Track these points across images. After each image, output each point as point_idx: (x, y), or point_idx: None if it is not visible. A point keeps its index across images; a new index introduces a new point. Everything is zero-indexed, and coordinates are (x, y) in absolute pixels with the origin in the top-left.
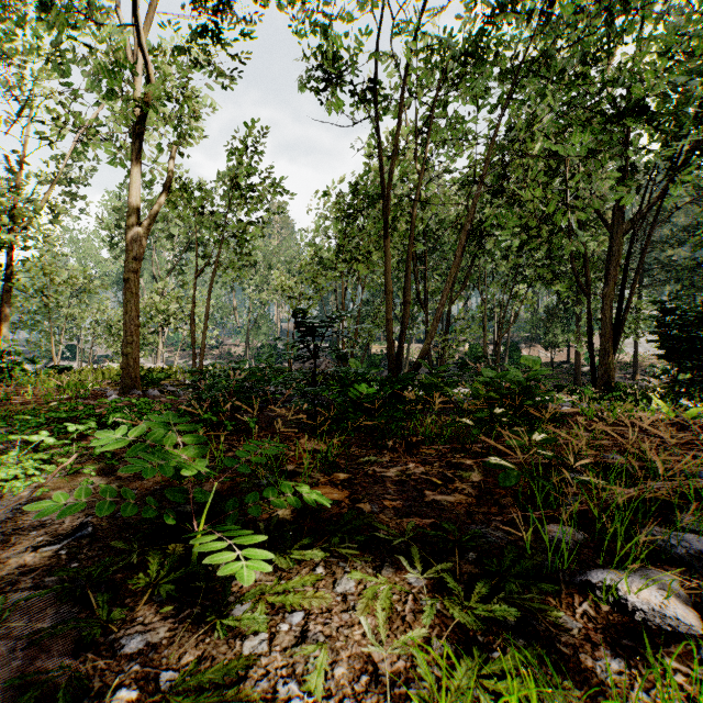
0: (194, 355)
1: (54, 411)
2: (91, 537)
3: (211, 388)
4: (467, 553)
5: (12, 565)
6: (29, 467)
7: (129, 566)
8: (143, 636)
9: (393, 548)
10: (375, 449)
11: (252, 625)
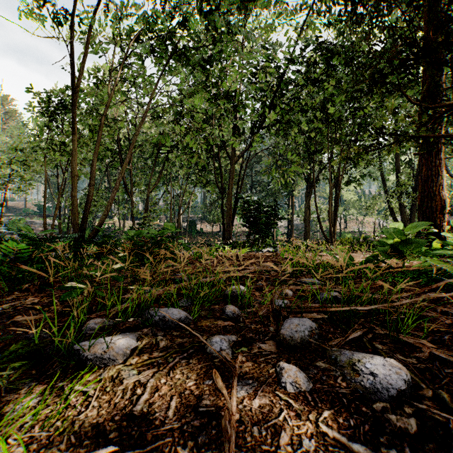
0: None
1: None
2: None
3: None
4: None
5: None
6: None
7: None
8: None
9: None
10: (8, 292)
11: None
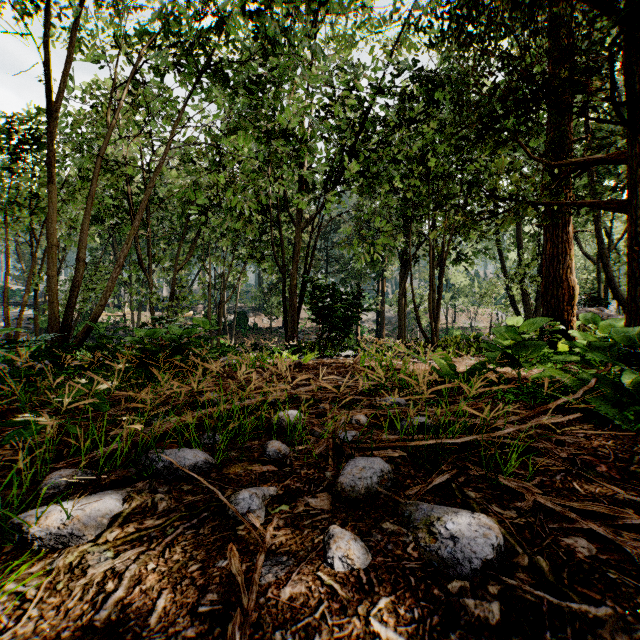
0: None
1: None
2: None
3: None
4: None
5: None
6: None
7: None
8: None
9: None
10: None
11: None
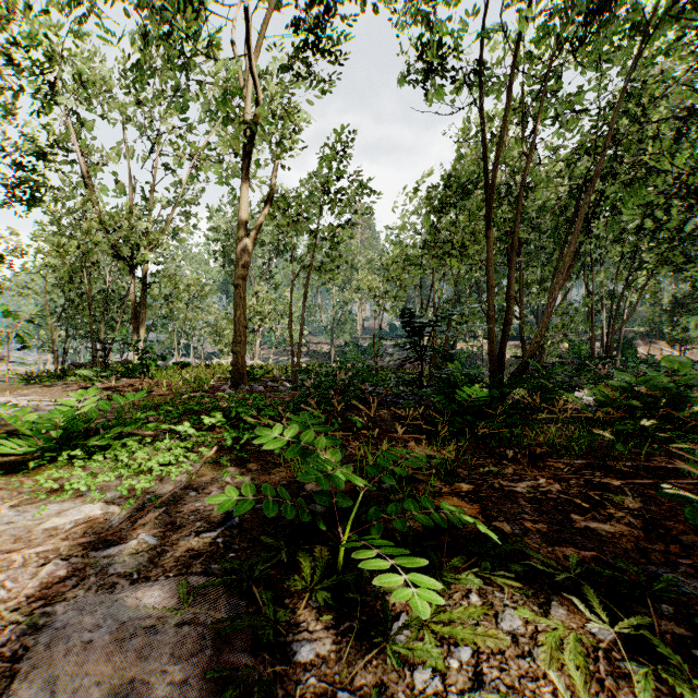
0: (292, 353)
1: (186, 403)
2: (239, 528)
3: (318, 386)
4: (657, 603)
5: (182, 547)
6: (177, 454)
7: (278, 563)
8: (311, 645)
9: (555, 583)
10: (492, 459)
11: (427, 658)
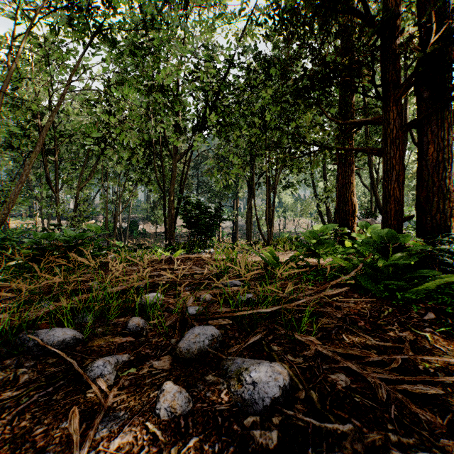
0: None
1: None
2: None
3: None
4: None
5: None
6: None
7: None
8: None
9: None
10: None
11: None
